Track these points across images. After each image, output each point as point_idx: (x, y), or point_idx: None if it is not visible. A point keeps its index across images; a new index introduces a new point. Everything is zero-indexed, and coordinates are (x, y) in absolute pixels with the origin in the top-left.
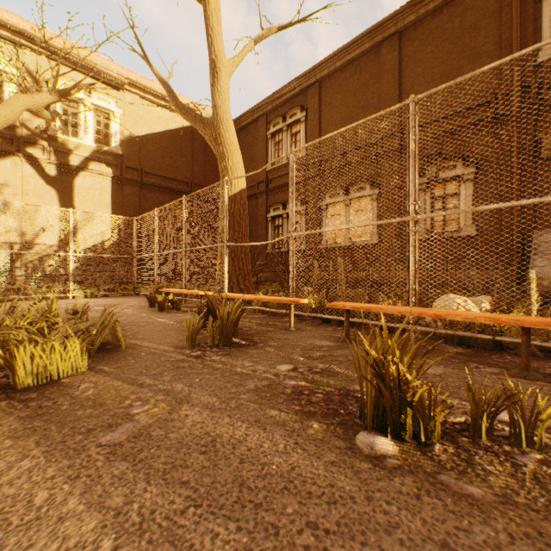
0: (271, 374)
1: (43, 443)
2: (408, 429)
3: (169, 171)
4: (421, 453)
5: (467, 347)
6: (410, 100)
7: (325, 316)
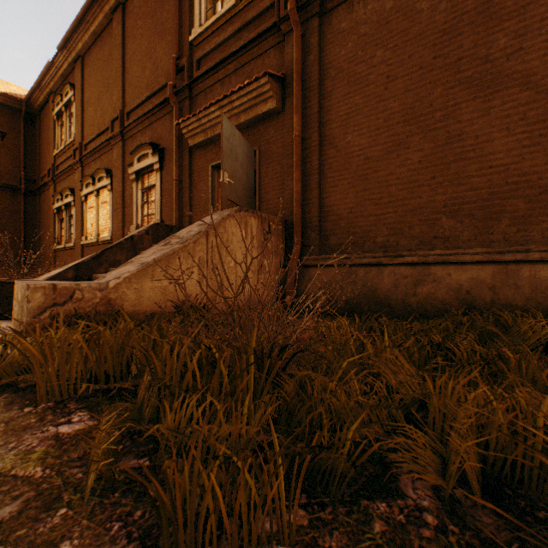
0: None
1: None
2: None
3: None
4: None
5: None
6: None
7: None
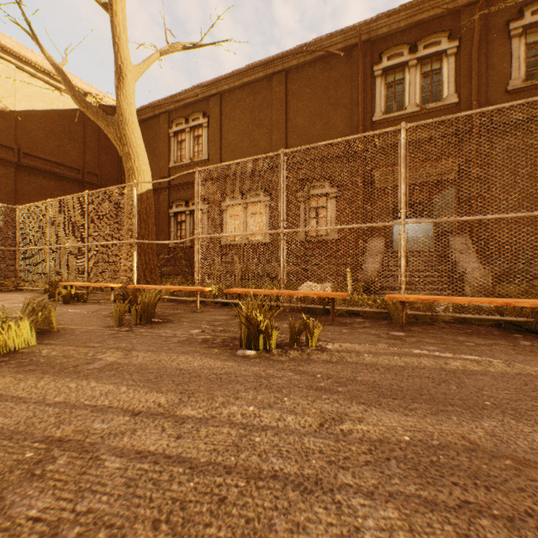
0: (187, 335)
1: (48, 373)
2: (262, 344)
3: (55, 155)
4: (266, 353)
5: (312, 314)
6: (281, 152)
7: (224, 300)
